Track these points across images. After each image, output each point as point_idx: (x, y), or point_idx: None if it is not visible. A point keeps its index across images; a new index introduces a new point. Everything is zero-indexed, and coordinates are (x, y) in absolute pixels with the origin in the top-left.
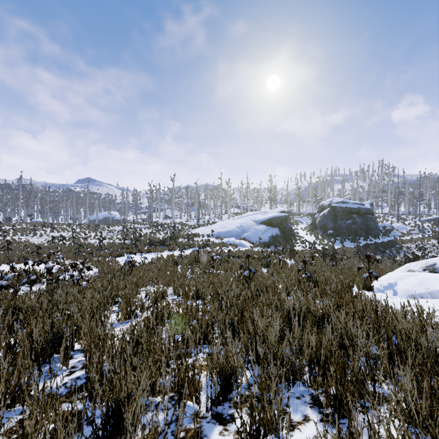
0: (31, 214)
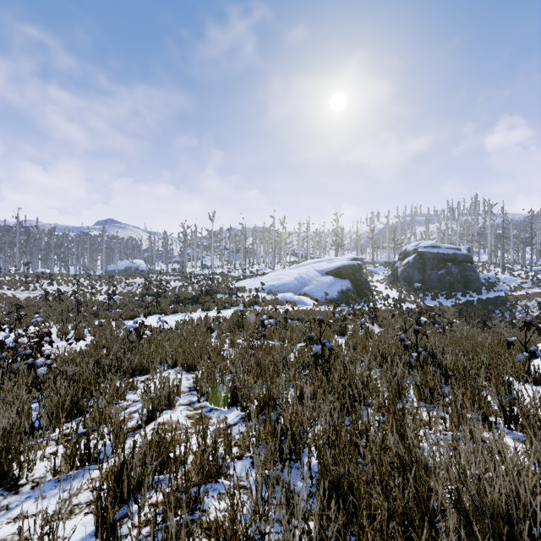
0: (27, 262)
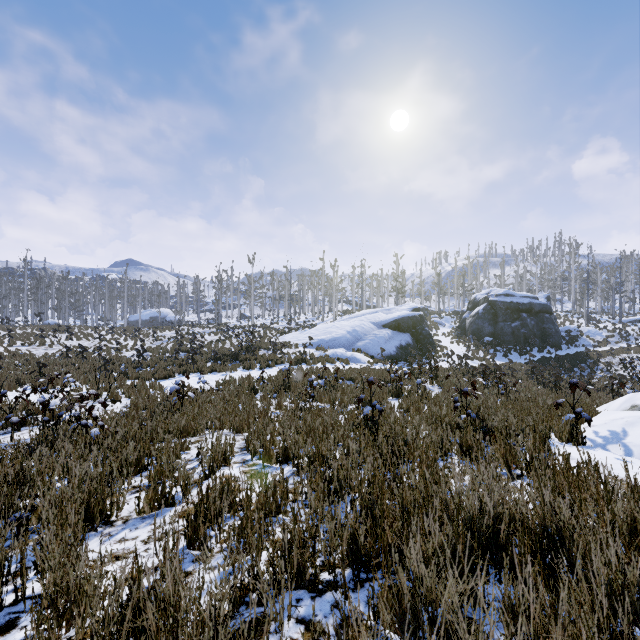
0: (39, 312)
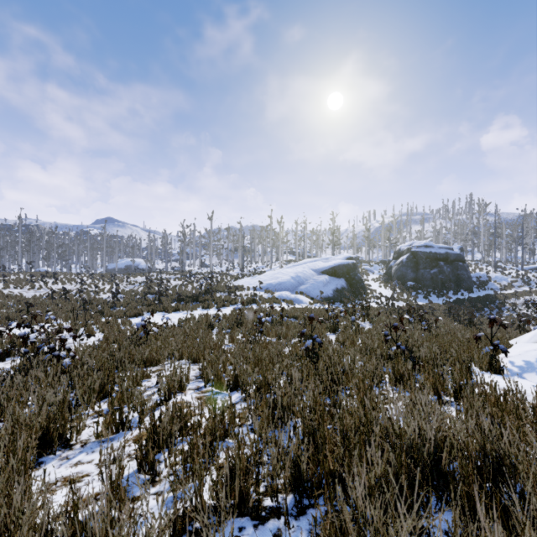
0: (31, 261)
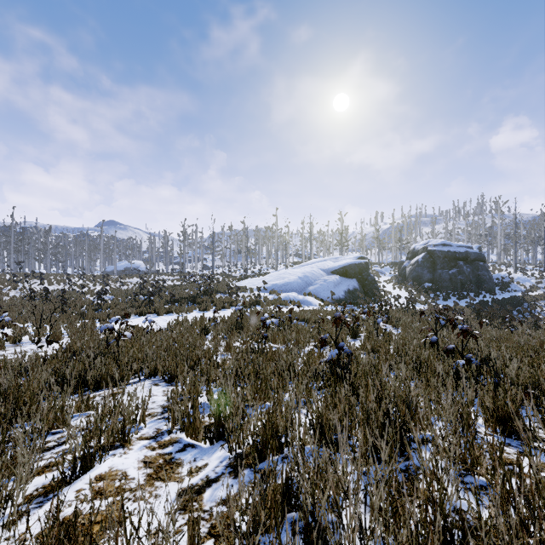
0: (20, 261)
